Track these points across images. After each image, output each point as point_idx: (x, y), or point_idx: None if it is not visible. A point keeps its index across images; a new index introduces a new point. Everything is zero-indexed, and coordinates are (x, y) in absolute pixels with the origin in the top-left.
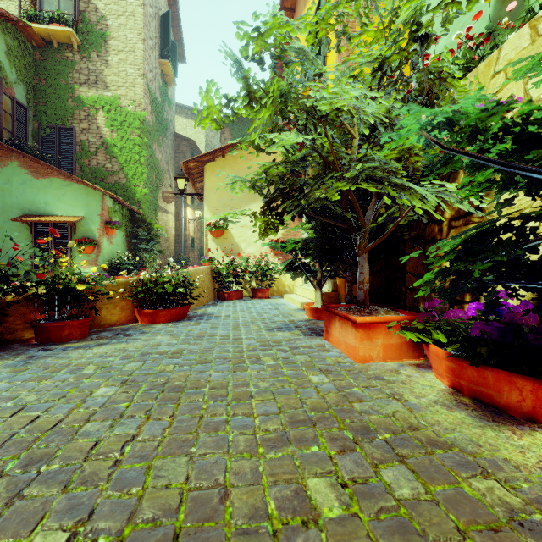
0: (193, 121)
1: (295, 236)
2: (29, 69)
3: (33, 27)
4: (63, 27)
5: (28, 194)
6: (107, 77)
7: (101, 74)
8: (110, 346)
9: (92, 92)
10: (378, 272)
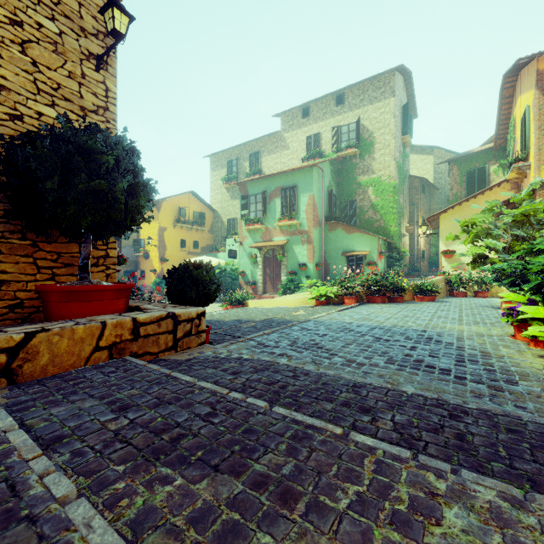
0: (422, 155)
1: None
2: (336, 176)
3: (339, 155)
4: (353, 150)
5: (345, 242)
6: (374, 166)
7: (370, 166)
8: (415, 304)
9: (365, 177)
10: None
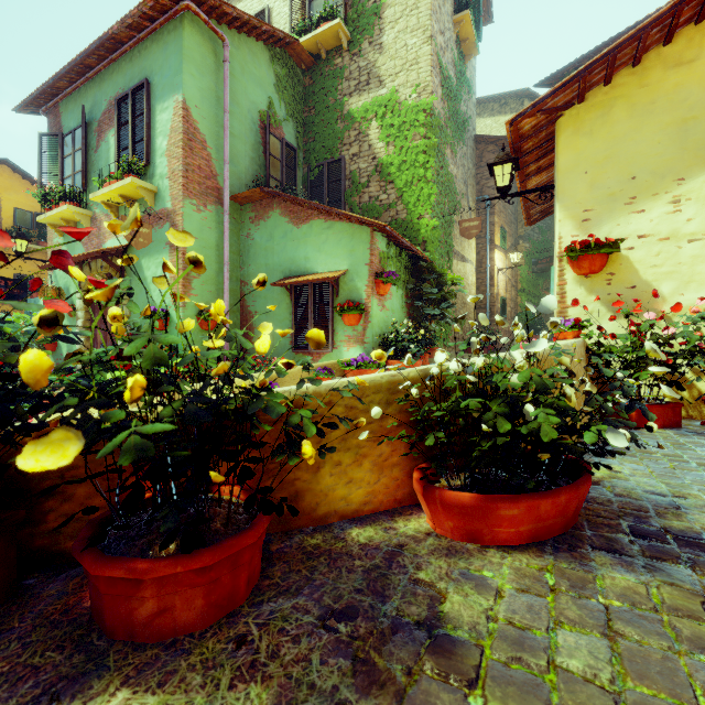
0: (502, 116)
1: None
2: (298, 101)
3: (301, 43)
4: (330, 22)
5: (288, 249)
6: (382, 67)
7: (373, 67)
8: None
9: (363, 99)
10: None
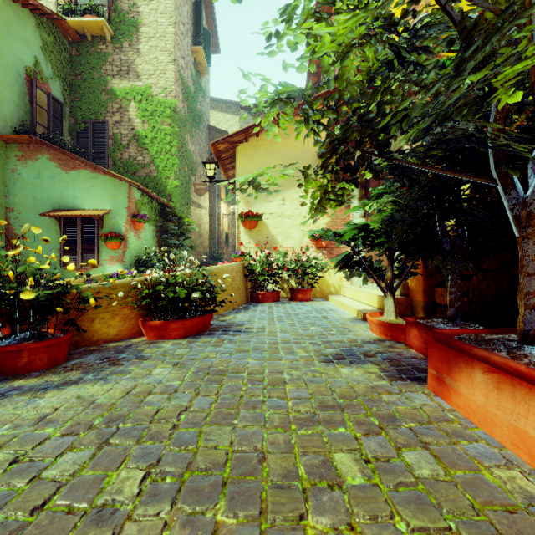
0: (228, 114)
1: (342, 226)
2: (65, 65)
3: (68, 21)
4: (96, 17)
5: (57, 188)
6: (139, 66)
7: (132, 63)
8: (74, 390)
9: (124, 83)
10: (492, 270)
